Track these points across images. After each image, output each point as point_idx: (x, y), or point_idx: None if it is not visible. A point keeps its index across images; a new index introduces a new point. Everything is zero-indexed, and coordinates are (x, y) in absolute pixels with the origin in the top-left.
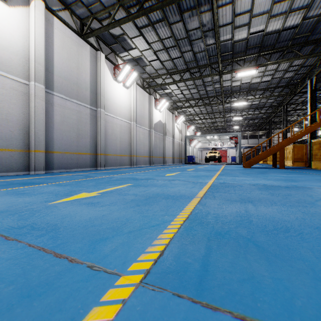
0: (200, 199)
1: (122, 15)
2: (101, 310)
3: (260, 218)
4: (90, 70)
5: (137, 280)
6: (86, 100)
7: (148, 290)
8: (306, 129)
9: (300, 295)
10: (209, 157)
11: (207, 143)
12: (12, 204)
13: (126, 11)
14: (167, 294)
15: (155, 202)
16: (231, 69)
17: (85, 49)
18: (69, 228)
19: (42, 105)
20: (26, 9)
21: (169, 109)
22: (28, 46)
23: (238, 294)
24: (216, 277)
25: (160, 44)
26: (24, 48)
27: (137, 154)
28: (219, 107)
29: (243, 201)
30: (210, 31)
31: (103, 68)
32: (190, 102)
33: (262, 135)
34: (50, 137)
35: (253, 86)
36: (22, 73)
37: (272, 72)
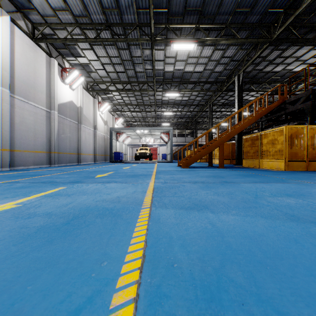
0: None
1: None
2: None
3: None
4: None
5: None
6: None
7: None
8: (244, 122)
9: None
10: (140, 154)
11: (138, 139)
12: None
13: None
14: None
15: None
16: (166, 38)
17: None
18: None
19: None
20: None
21: (88, 89)
22: None
23: None
24: None
25: None
26: None
27: (15, 147)
28: (151, 99)
29: None
30: None
31: None
32: (117, 85)
33: (187, 135)
34: None
35: (186, 75)
36: None
37: (205, 60)
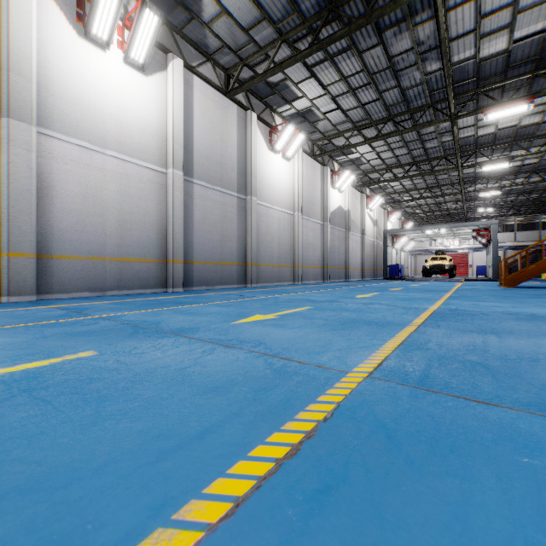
0: (416, 327)
1: (284, 53)
2: (344, 384)
3: (501, 349)
4: (237, 141)
5: (363, 375)
6: (232, 186)
7: (375, 380)
8: None
9: (517, 394)
10: (431, 268)
11: (426, 242)
12: (194, 322)
13: (291, 47)
14: (393, 383)
15: (355, 328)
16: (475, 109)
17: (230, 112)
18: (276, 344)
19: (181, 199)
20: (163, 73)
21: (355, 185)
22: (166, 122)
23: (456, 388)
24: (437, 380)
25: (343, 85)
26: (161, 126)
27: (303, 263)
28: (452, 175)
29: (483, 332)
30: (432, 51)
31: (254, 135)
32: (394, 170)
33: None
34: (190, 242)
35: (524, 130)
36: (159, 159)
37: None
